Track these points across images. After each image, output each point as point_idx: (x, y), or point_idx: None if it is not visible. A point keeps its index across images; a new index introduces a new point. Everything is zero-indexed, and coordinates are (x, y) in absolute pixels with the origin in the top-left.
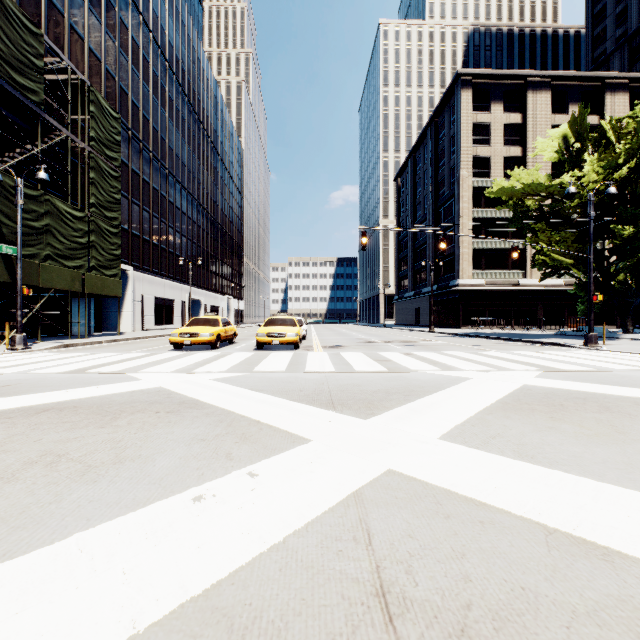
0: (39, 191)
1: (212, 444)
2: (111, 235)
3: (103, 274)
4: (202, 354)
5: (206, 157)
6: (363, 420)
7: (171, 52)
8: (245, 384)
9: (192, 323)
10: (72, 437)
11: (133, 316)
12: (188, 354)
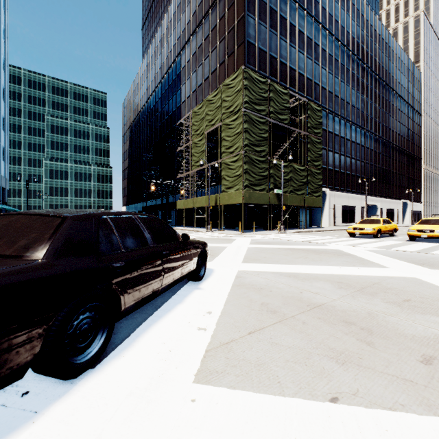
0: (287, 162)
1: (350, 263)
2: (317, 174)
3: (313, 196)
4: (365, 240)
5: (381, 98)
6: (429, 269)
7: (353, 43)
8: (379, 253)
9: (361, 222)
10: (308, 255)
11: (328, 217)
12: (356, 239)
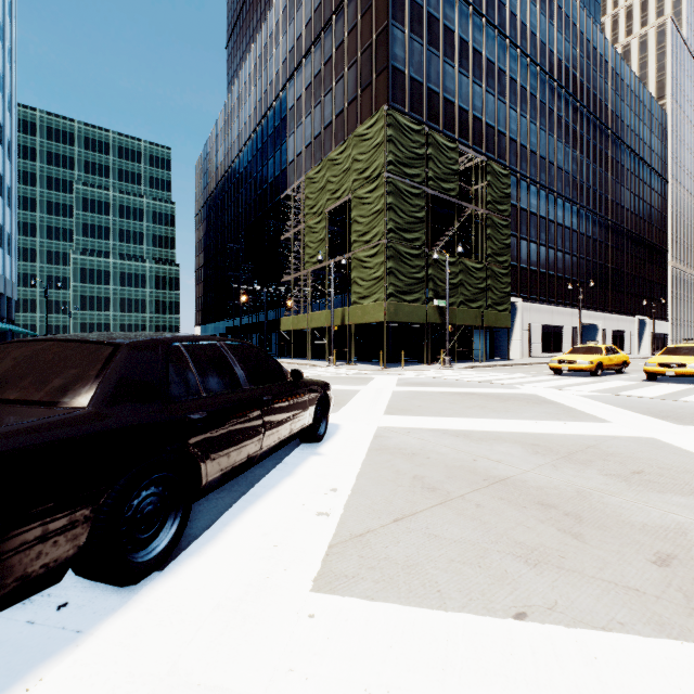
0: (456, 257)
1: (552, 415)
2: (502, 276)
3: (496, 310)
4: (577, 379)
5: (604, 155)
6: (674, 425)
7: (559, 68)
8: (599, 399)
9: (572, 351)
10: (487, 403)
11: (520, 344)
12: (564, 378)
